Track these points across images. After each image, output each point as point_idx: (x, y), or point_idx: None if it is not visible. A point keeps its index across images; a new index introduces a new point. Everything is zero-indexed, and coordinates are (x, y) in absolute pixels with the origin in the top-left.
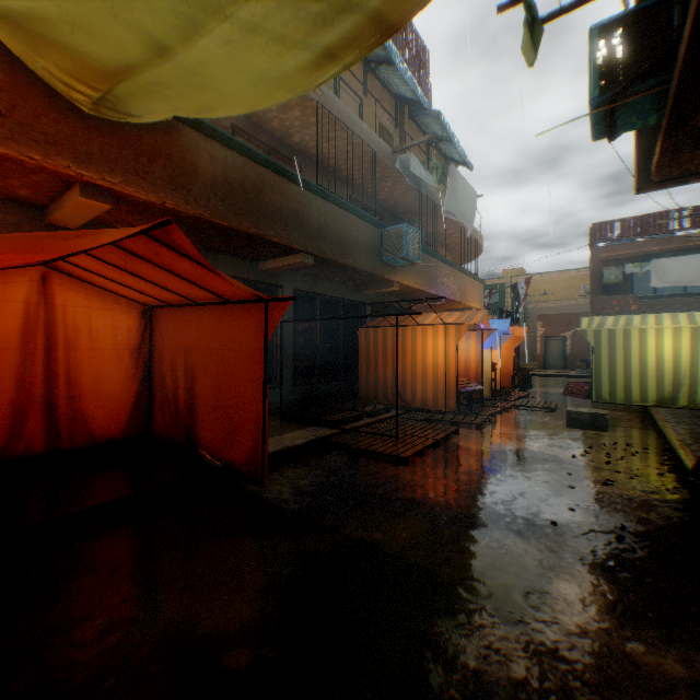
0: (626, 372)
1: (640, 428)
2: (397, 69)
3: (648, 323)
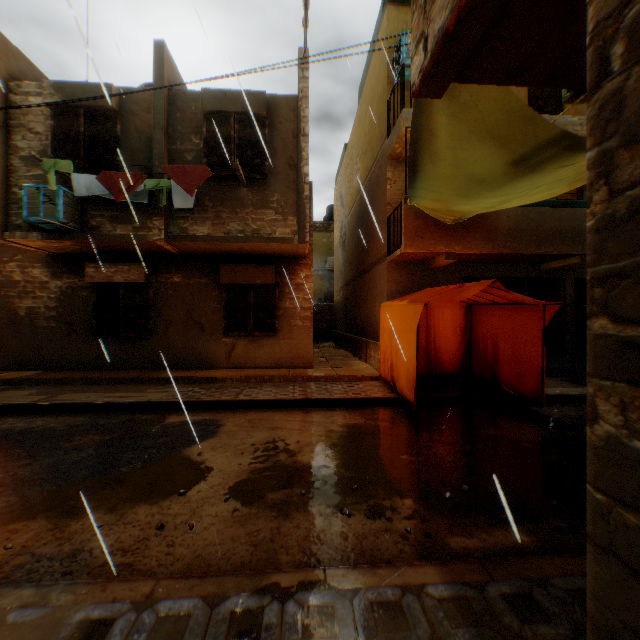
0: None
1: None
2: None
3: None
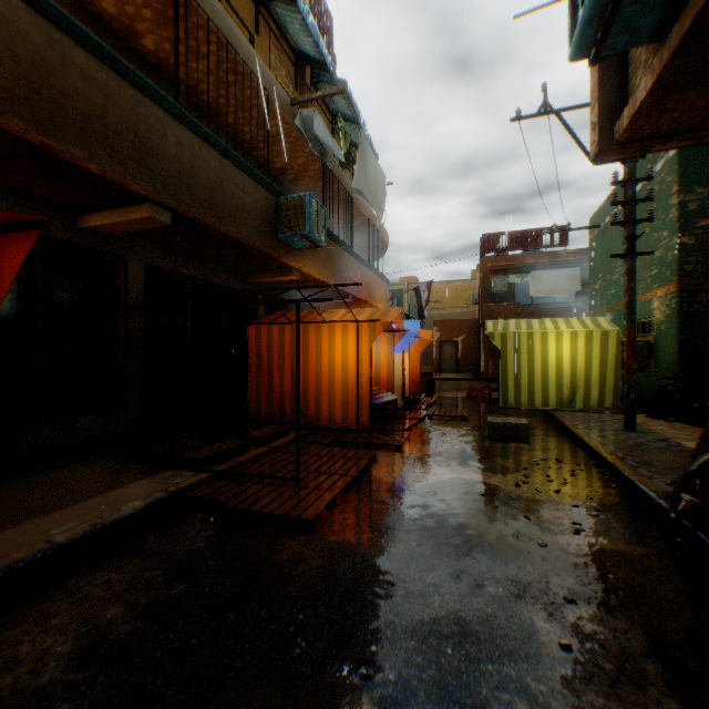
0: (531, 376)
1: (555, 436)
2: (297, 10)
3: (548, 327)
